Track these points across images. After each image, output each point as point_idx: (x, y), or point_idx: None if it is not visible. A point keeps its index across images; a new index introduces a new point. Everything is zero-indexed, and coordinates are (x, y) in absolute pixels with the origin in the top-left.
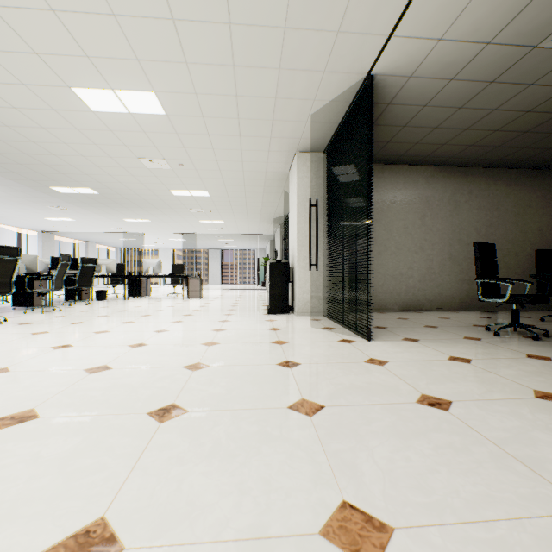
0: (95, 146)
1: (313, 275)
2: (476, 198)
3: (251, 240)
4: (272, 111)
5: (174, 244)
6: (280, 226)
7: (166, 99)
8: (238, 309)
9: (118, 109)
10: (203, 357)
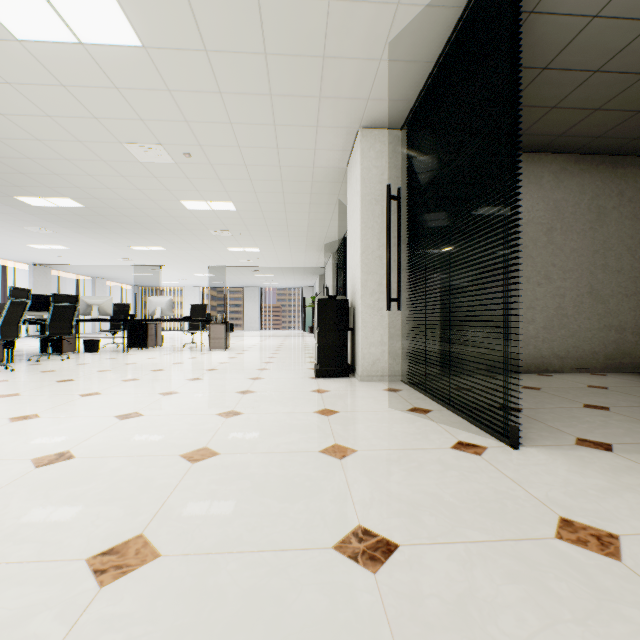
0: (49, 119)
1: (385, 318)
2: (630, 203)
3: (295, 275)
4: (323, 35)
5: (202, 281)
6: (332, 255)
7: (135, 6)
8: (272, 368)
9: (59, 33)
10: (161, 508)
